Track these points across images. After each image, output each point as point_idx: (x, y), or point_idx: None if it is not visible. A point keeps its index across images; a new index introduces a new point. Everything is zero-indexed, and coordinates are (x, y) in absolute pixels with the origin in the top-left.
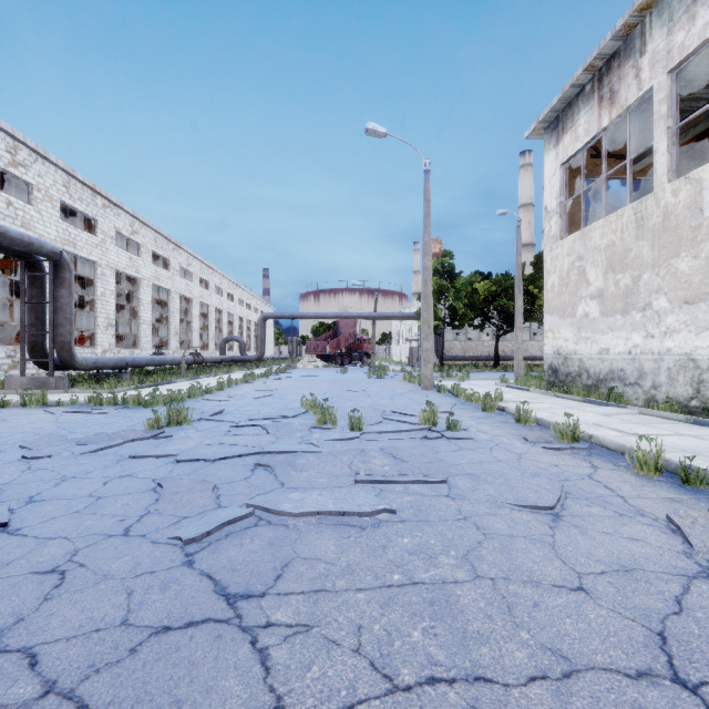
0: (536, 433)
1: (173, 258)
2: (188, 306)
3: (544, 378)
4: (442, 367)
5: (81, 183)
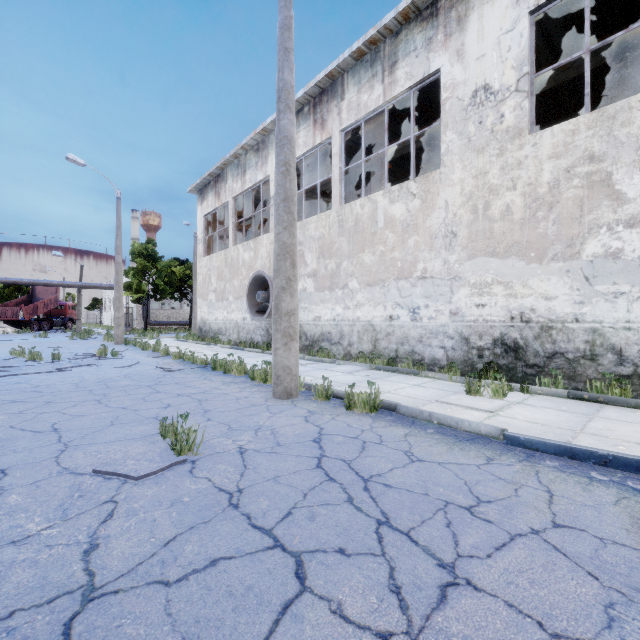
0: (155, 354)
1: None
2: None
3: (197, 334)
4: (146, 330)
5: None
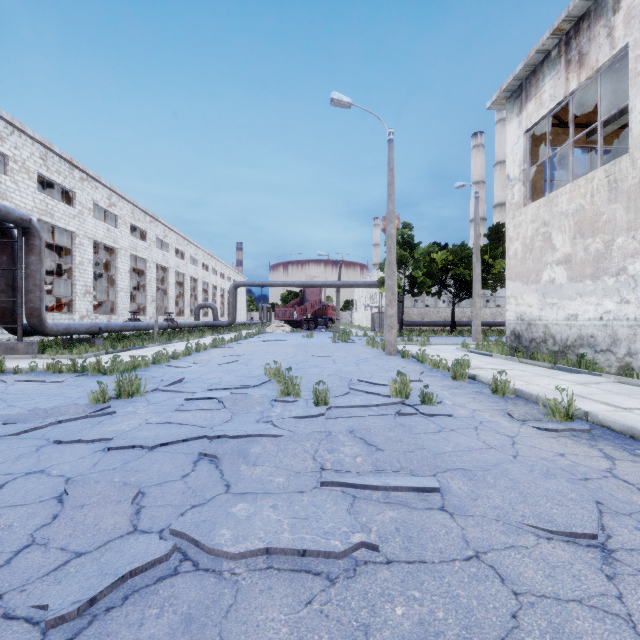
0: (522, 409)
1: (150, 230)
2: (165, 275)
3: (506, 343)
4: (402, 332)
5: (58, 156)
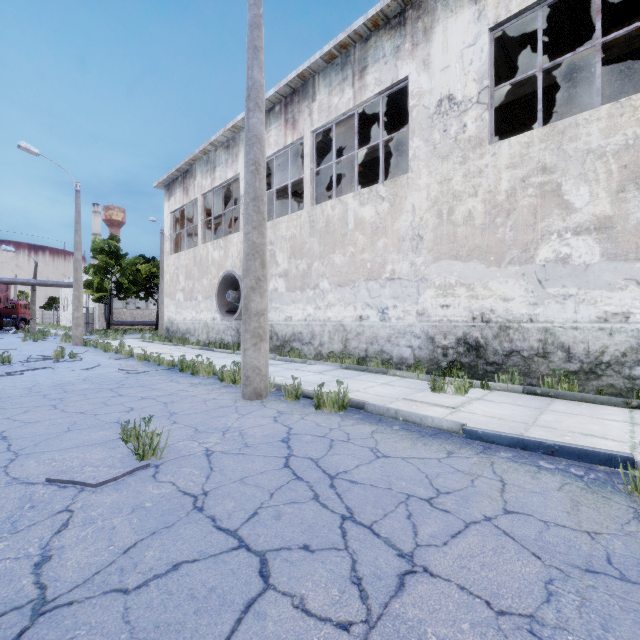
0: (117, 356)
1: None
2: None
3: (164, 335)
4: (109, 331)
5: None
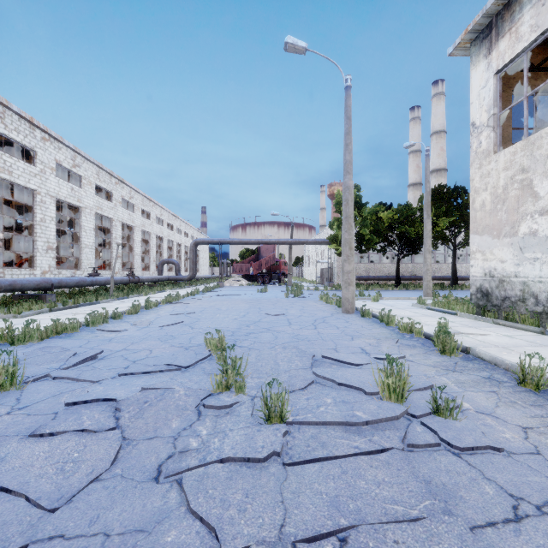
0: None
1: (115, 191)
2: (131, 233)
3: (471, 301)
4: None
5: (17, 115)
